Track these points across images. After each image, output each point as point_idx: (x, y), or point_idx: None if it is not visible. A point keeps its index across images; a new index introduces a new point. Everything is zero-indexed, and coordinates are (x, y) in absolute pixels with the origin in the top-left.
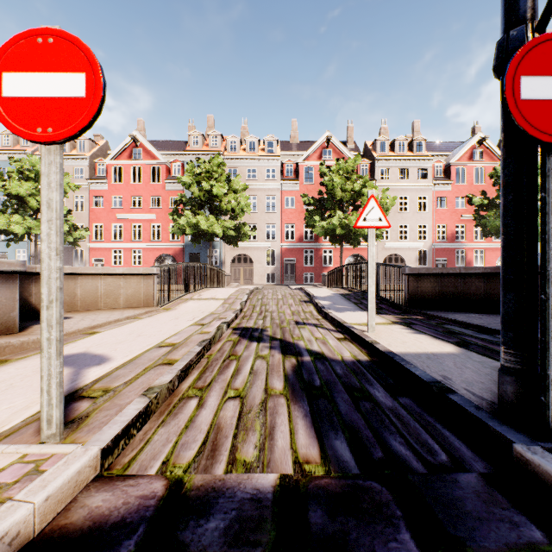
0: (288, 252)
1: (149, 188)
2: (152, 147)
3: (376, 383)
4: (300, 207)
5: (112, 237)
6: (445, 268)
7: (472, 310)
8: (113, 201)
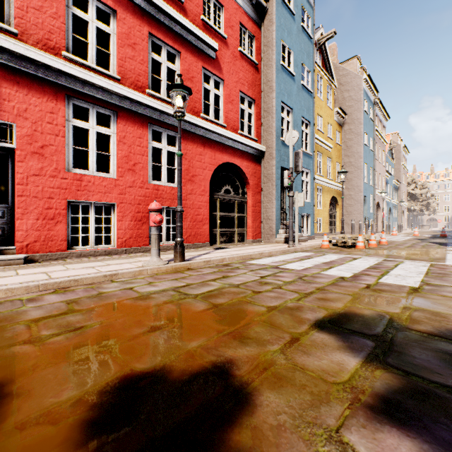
0: None
1: None
2: None
3: None
4: None
5: None
6: None
7: None
8: None
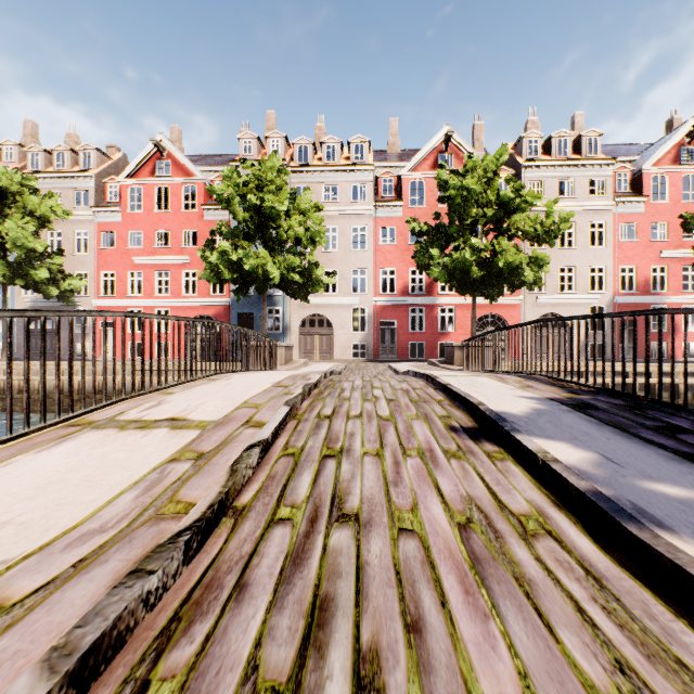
0: (385, 311)
1: (180, 218)
2: (184, 158)
3: None
4: (404, 242)
5: (128, 291)
6: None
7: None
8: (129, 238)
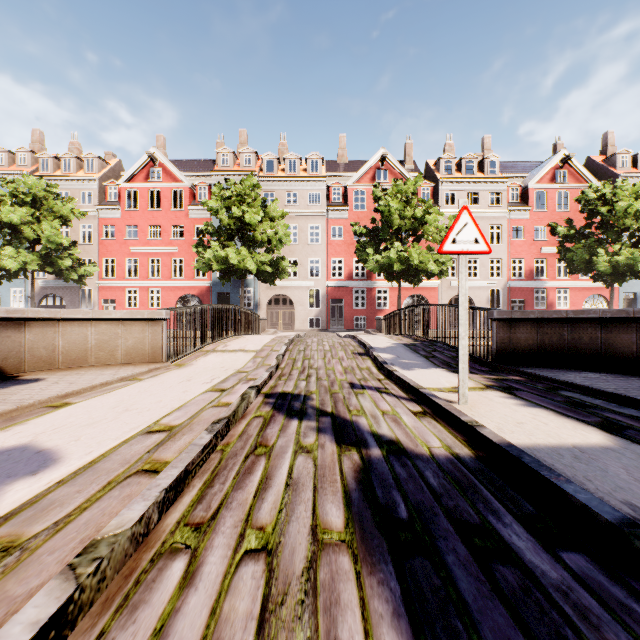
0: (335, 292)
1: (170, 216)
2: (173, 167)
3: (504, 511)
4: (350, 238)
5: (126, 274)
6: (547, 311)
7: (584, 367)
8: (127, 231)
